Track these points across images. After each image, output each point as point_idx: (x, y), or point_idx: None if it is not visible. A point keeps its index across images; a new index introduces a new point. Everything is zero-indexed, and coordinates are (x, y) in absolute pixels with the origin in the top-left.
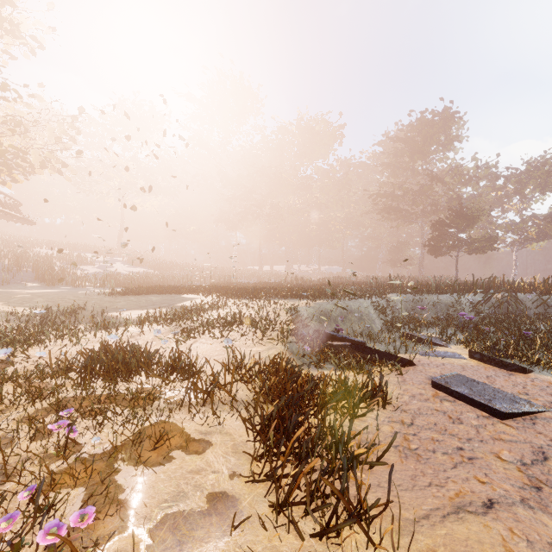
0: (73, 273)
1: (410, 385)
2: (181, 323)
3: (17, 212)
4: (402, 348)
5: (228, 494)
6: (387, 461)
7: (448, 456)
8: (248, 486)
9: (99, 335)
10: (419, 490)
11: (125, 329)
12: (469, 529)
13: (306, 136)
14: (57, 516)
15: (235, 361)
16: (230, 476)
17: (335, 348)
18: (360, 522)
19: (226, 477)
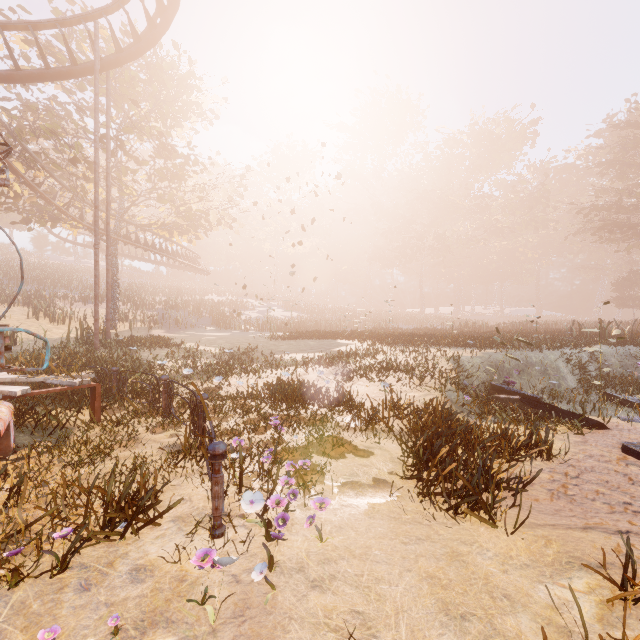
0: (240, 318)
1: (592, 446)
2: (340, 367)
3: (197, 265)
4: (597, 411)
5: (388, 482)
6: (535, 497)
7: (608, 506)
8: (402, 481)
9: (274, 372)
10: (558, 516)
11: (294, 369)
12: (588, 535)
13: (482, 144)
14: (283, 470)
15: (392, 401)
16: (389, 473)
17: (502, 401)
18: (485, 506)
19: (385, 473)
